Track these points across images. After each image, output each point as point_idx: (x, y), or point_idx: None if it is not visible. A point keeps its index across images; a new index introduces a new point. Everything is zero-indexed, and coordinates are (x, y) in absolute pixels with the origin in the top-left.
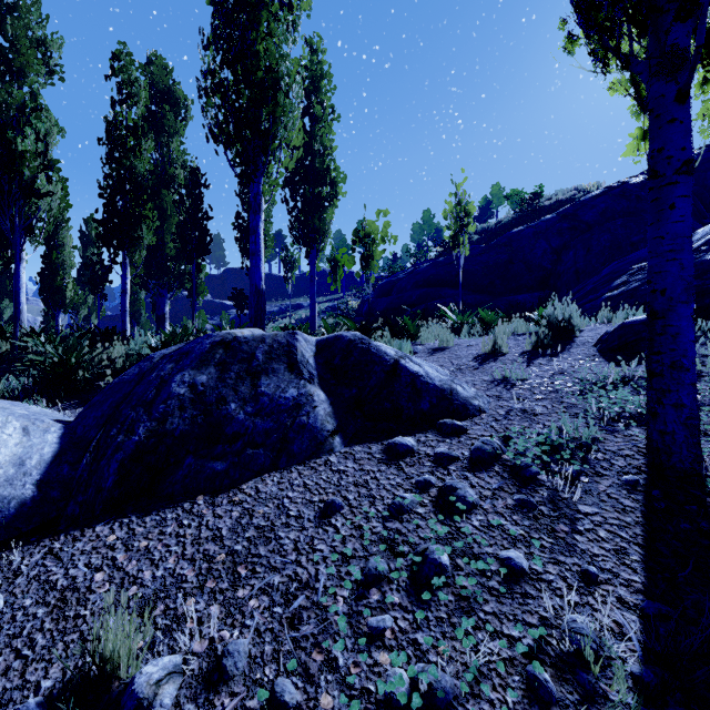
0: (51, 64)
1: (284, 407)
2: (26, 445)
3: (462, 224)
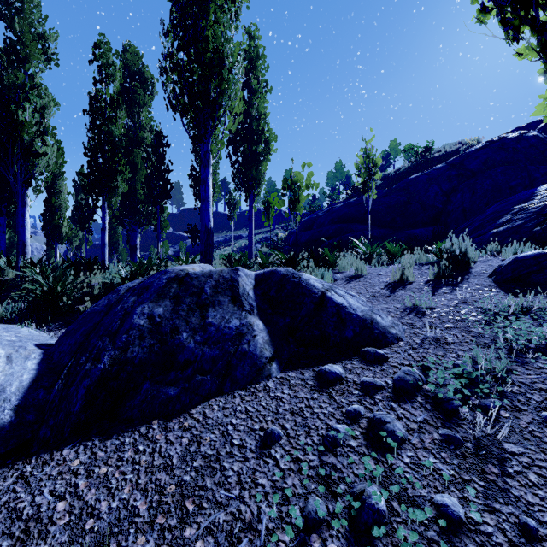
0: (49, 53)
1: (228, 336)
2: (7, 373)
3: (370, 173)
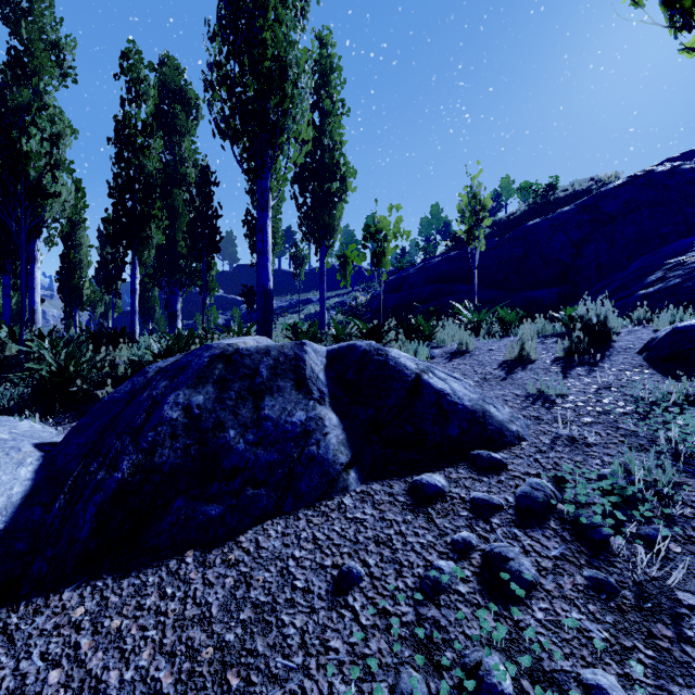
0: (65, 67)
1: (290, 434)
2: None
3: (477, 218)
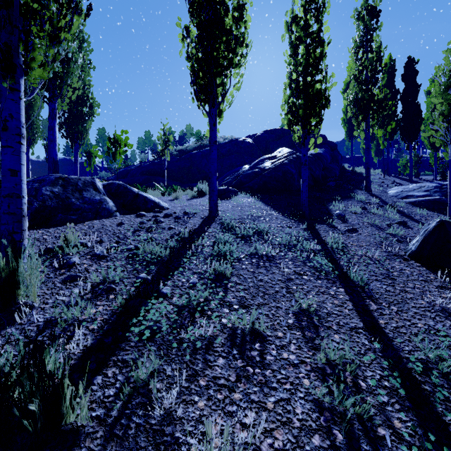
0: None
1: (95, 202)
2: None
3: (166, 145)
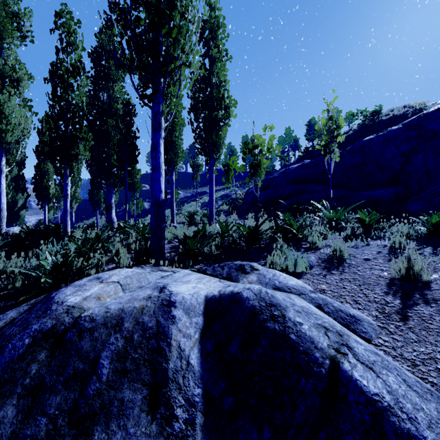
0: (24, 30)
1: None
2: None
3: (332, 135)
